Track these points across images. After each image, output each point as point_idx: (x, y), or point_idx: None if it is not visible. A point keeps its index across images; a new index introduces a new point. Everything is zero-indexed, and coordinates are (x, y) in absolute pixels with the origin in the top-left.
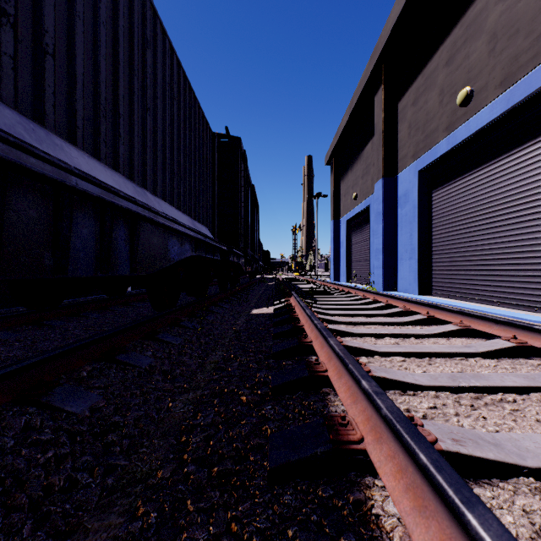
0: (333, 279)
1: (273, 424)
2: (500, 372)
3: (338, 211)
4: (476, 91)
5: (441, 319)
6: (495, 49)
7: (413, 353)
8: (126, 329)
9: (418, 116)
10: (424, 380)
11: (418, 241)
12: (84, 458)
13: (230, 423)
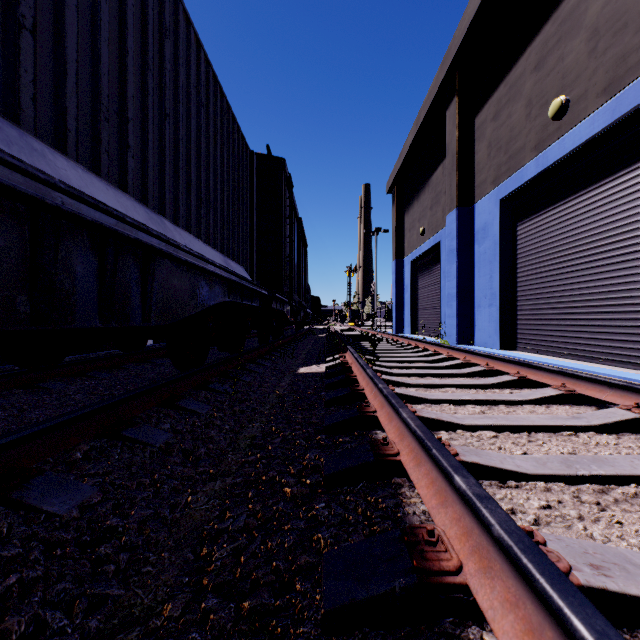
0: (396, 330)
1: (328, 532)
2: (625, 453)
3: (402, 249)
4: (572, 101)
5: (535, 381)
6: (597, 48)
7: (507, 427)
8: (138, 394)
9: (499, 133)
10: (529, 467)
11: (500, 284)
12: (60, 586)
13: (269, 527)
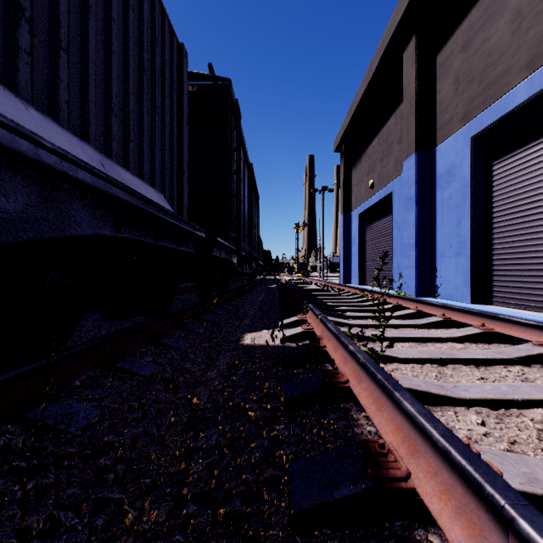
0: (343, 281)
1: None
2: None
3: (349, 204)
4: None
5: None
6: None
7: None
8: None
9: (471, 63)
10: None
11: (472, 231)
12: None
13: None
